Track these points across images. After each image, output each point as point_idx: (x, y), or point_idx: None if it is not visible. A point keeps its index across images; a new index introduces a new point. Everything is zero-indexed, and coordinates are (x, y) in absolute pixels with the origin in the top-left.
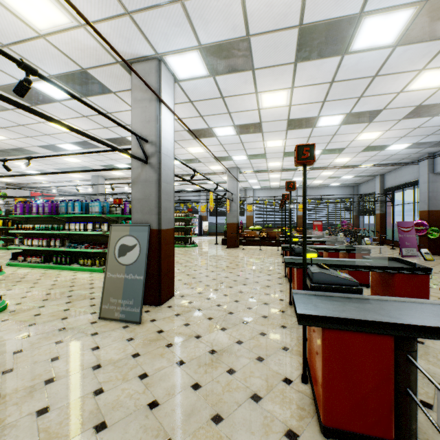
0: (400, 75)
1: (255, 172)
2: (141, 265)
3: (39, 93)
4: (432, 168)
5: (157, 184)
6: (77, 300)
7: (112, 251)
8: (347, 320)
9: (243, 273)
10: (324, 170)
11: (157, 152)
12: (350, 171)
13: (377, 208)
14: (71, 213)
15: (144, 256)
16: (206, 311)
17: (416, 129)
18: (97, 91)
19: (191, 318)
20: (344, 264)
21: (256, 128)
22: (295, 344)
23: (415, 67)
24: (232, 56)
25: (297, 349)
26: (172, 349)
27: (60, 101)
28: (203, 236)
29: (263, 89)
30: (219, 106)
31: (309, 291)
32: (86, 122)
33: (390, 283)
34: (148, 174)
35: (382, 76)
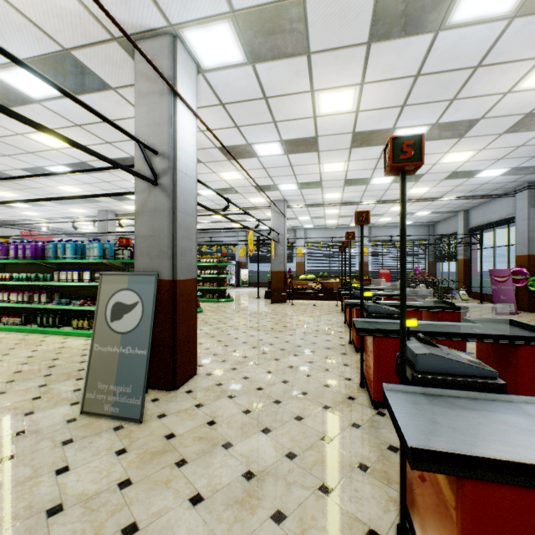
0: (512, 66)
1: (307, 207)
2: (145, 333)
3: (8, 88)
4: (534, 200)
5: (171, 215)
6: (56, 381)
7: (102, 313)
8: (514, 464)
9: (293, 338)
10: (395, 205)
11: (171, 169)
12: (427, 206)
13: (460, 253)
14: (61, 258)
15: (149, 320)
16: (241, 398)
17: (520, 148)
18: (90, 87)
19: (219, 411)
20: (442, 331)
21: (310, 145)
22: (377, 457)
23: (534, 53)
24: (278, 30)
25: (381, 468)
26: (184, 471)
27: (39, 101)
28: (241, 287)
29: (322, 86)
30: (261, 111)
31: (412, 387)
32: (80, 133)
33: (513, 359)
34: (158, 200)
35: (487, 67)
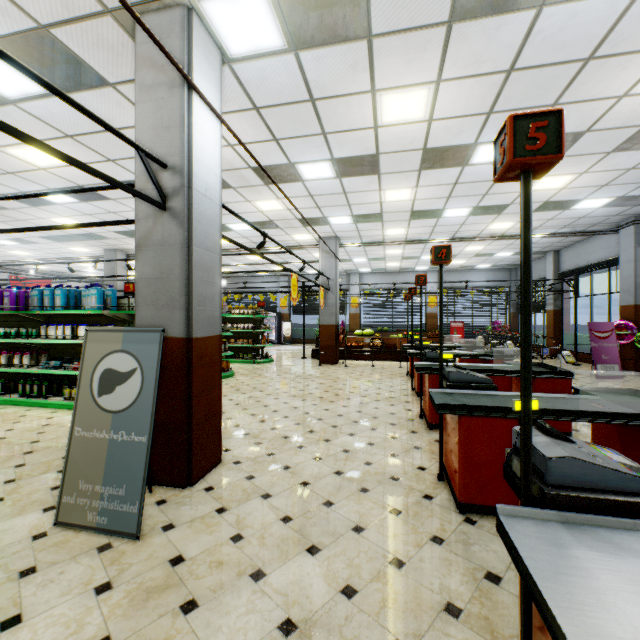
0: (633, 59)
1: (364, 245)
2: (145, 412)
3: None
4: None
5: (185, 250)
6: (30, 474)
7: (86, 384)
8: None
9: (348, 410)
10: (471, 243)
11: (185, 188)
12: (509, 245)
13: (549, 302)
14: (49, 308)
15: (151, 395)
16: (280, 498)
17: (630, 171)
18: (80, 82)
19: (248, 520)
20: (553, 407)
21: (368, 166)
22: (471, 593)
23: None
24: (330, 1)
25: (480, 612)
26: (193, 621)
27: (14, 102)
28: (283, 344)
29: (386, 84)
30: (307, 119)
31: (544, 512)
32: (73, 147)
33: None
34: (167, 230)
35: (601, 60)
